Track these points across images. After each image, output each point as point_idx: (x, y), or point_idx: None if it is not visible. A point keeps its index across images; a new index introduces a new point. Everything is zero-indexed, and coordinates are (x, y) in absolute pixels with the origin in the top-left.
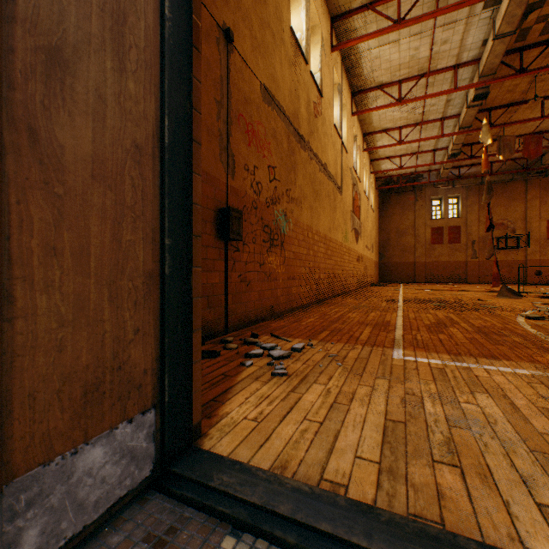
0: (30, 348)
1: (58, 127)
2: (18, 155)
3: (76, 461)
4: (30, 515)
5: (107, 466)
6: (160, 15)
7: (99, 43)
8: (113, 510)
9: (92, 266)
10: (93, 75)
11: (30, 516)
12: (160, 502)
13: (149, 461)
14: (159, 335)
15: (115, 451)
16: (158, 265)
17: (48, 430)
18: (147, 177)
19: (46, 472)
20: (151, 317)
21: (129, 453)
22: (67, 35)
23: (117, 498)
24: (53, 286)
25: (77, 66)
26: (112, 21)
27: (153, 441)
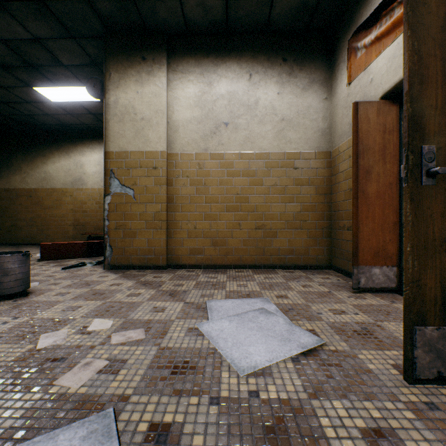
0: (362, 239)
1: (367, 188)
2: (360, 197)
3: (371, 269)
4: (362, 275)
5: (380, 275)
6: (399, 134)
7: (377, 161)
8: (381, 289)
9: (375, 220)
10: (376, 170)
11: (362, 275)
12: (397, 295)
13: (394, 283)
14: (398, 243)
15: (382, 273)
16: (397, 220)
17: (365, 258)
18: (393, 192)
19: (365, 268)
20: (394, 237)
21: (386, 276)
22: (369, 165)
23: (382, 287)
24: (366, 225)
25: (372, 171)
26: (381, 152)
27: (395, 277)
